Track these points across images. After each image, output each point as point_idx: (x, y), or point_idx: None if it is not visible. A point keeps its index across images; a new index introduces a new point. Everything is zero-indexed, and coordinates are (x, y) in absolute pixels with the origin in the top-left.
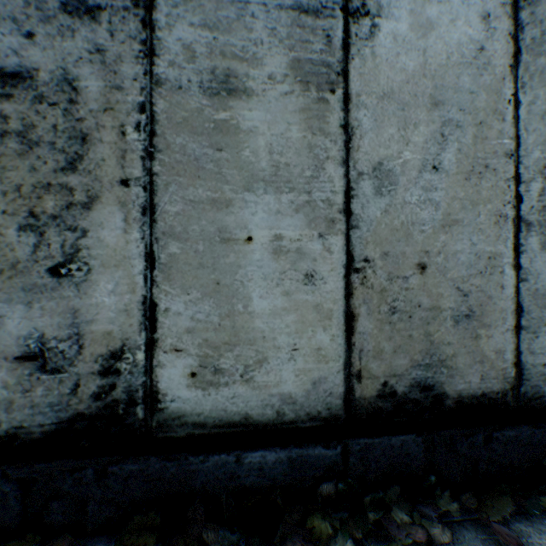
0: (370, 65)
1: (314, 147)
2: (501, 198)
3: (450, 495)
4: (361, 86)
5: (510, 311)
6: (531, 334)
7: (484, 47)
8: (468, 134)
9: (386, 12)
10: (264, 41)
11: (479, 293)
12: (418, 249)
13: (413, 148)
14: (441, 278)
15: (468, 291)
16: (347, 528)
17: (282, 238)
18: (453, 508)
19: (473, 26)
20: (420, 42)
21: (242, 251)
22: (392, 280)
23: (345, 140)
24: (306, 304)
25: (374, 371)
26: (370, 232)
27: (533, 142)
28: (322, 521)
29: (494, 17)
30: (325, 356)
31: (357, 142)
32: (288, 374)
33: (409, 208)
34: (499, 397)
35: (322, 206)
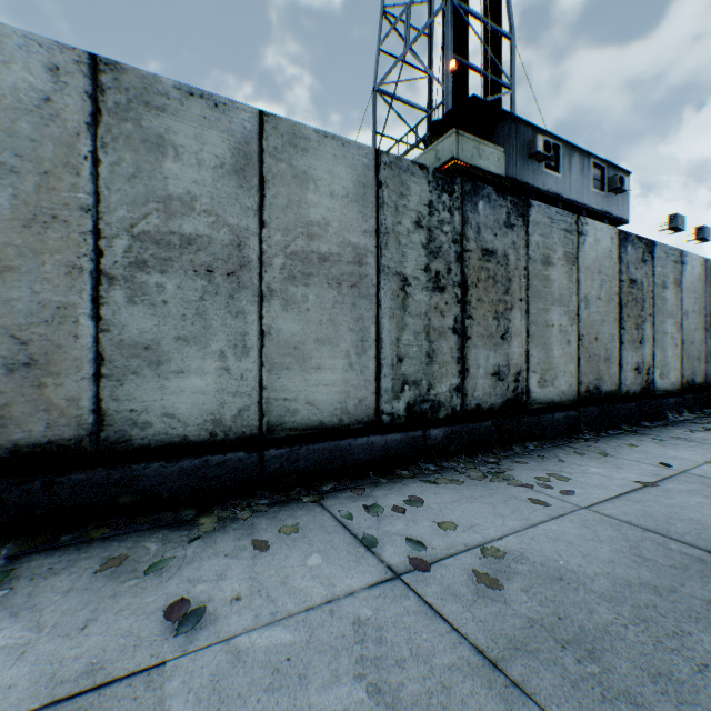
0: None
1: None
2: (77, 250)
3: None
4: None
5: (90, 360)
6: (118, 382)
7: (53, 98)
8: (31, 182)
9: None
10: None
11: (46, 341)
12: None
13: None
14: None
15: (31, 339)
16: None
17: None
18: None
19: (39, 74)
20: None
21: None
22: None
23: None
24: None
25: None
26: None
27: (120, 202)
28: None
29: (68, 72)
30: None
31: None
32: None
33: None
34: (75, 443)
35: None
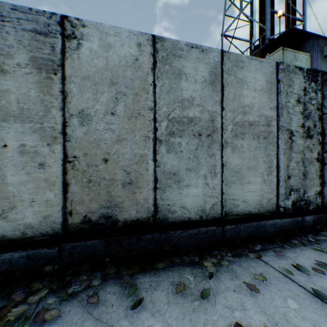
0: (77, 62)
1: (45, 101)
2: (147, 128)
3: (115, 266)
4: (72, 72)
5: (152, 181)
6: (162, 191)
7: (138, 58)
8: (130, 98)
9: (86, 38)
10: (15, 46)
11: (136, 172)
12: (104, 152)
13: (101, 104)
14: (116, 165)
15: (130, 171)
16: (51, 285)
17: (26, 145)
18: (112, 271)
19: (133, 48)
20: (104, 53)
21: (1, 152)
22: (89, 166)
23: (63, 98)
24: (40, 179)
25: (80, 210)
26: (77, 143)
27: (163, 104)
28: (40, 283)
29: (143, 45)
30: (51, 204)
31: (69, 100)
32: (30, 214)
33: (99, 132)
34: (146, 220)
35: (50, 130)
